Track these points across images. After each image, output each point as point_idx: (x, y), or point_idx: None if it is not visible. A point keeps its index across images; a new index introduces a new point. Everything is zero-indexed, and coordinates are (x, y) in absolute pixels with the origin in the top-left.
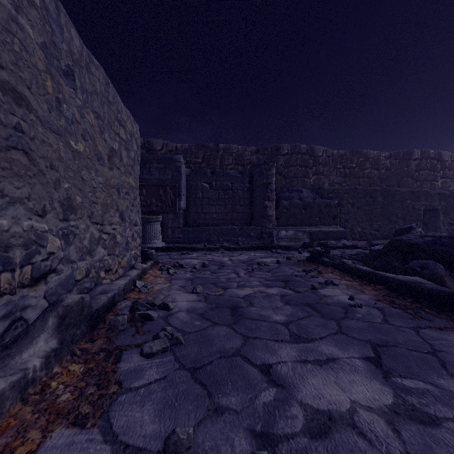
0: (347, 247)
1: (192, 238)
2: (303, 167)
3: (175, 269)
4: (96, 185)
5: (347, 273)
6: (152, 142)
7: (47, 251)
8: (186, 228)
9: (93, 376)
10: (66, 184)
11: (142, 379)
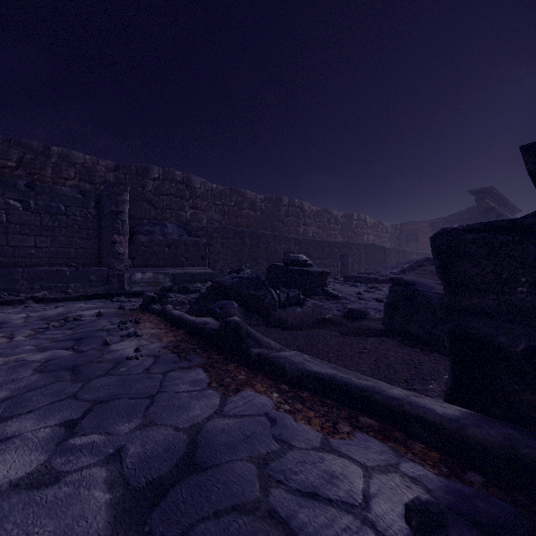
0: None
1: None
2: (178, 198)
3: None
4: None
5: (166, 320)
6: None
7: None
8: None
9: None
10: None
11: None
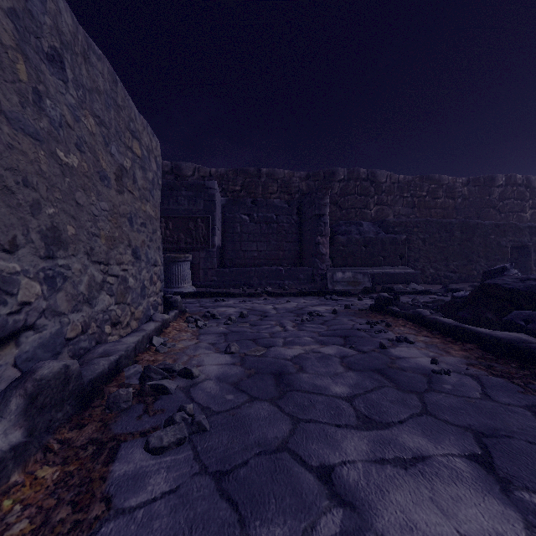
0: (418, 293)
1: (229, 282)
2: (362, 196)
3: (206, 320)
4: (98, 212)
5: (424, 326)
6: (181, 166)
7: (19, 300)
8: (222, 269)
9: (70, 486)
10: (50, 209)
11: (142, 493)
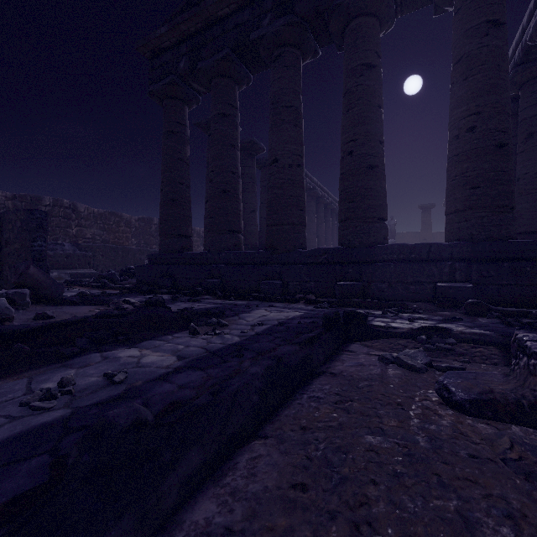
0: None
1: None
2: (66, 219)
3: None
4: None
5: (82, 286)
6: None
7: None
8: None
9: None
10: None
11: None
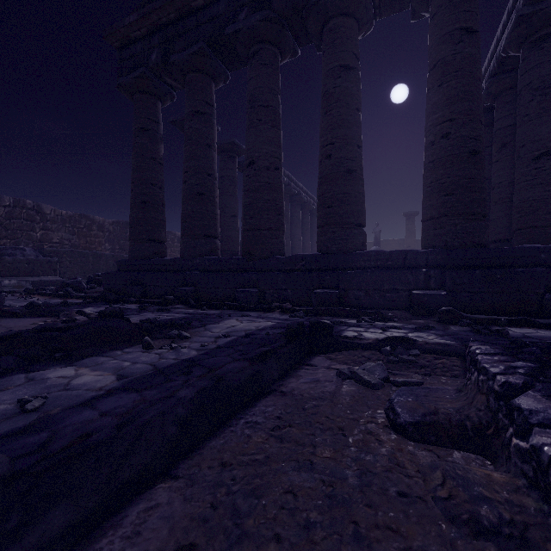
0: None
1: None
2: (29, 222)
3: None
4: None
5: (43, 295)
6: None
7: None
8: None
9: None
10: None
11: None
